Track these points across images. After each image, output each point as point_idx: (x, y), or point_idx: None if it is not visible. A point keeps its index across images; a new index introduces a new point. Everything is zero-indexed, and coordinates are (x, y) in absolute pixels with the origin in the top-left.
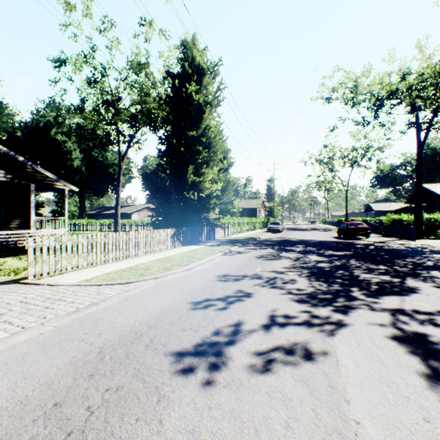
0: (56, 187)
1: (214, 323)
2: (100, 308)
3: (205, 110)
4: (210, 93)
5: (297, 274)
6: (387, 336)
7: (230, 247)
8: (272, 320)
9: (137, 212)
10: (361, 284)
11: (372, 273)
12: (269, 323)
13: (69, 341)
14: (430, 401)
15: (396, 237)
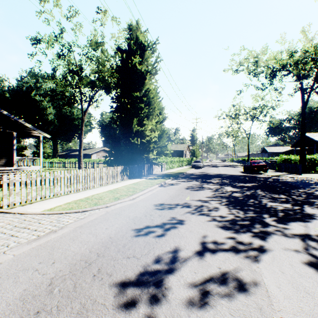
0: (33, 134)
1: (154, 250)
2: (58, 235)
3: (146, 77)
4: (149, 64)
5: (218, 203)
6: (304, 263)
7: (165, 180)
8: (203, 246)
9: (96, 153)
10: (270, 211)
11: (276, 202)
12: (201, 250)
13: (24, 271)
14: None
15: (286, 172)
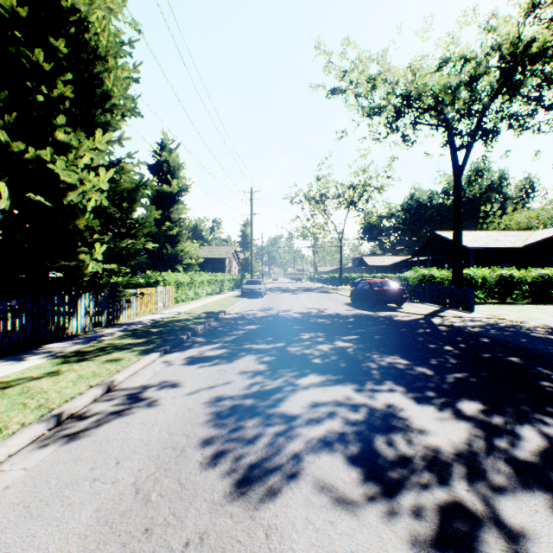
0: None
1: None
2: None
3: None
4: None
5: None
6: None
7: (121, 368)
8: None
9: None
10: None
11: None
12: None
13: None
14: None
15: (434, 303)
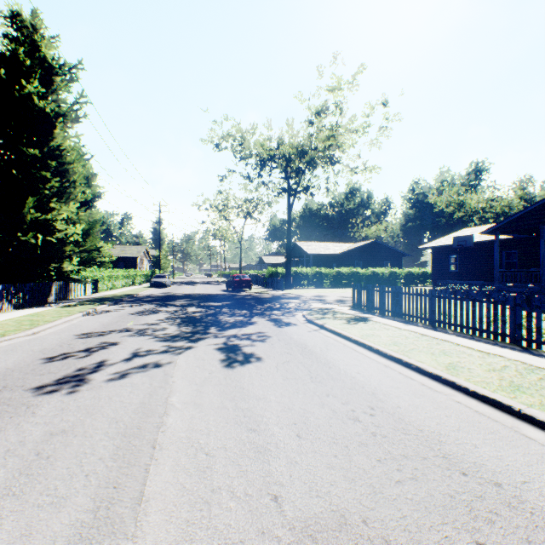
0: None
1: (77, 365)
2: None
3: (56, 123)
4: (64, 101)
5: (170, 324)
6: (216, 348)
7: (96, 306)
8: (135, 354)
9: None
10: (220, 324)
11: (233, 316)
12: (131, 357)
13: None
14: (217, 367)
15: (273, 288)
